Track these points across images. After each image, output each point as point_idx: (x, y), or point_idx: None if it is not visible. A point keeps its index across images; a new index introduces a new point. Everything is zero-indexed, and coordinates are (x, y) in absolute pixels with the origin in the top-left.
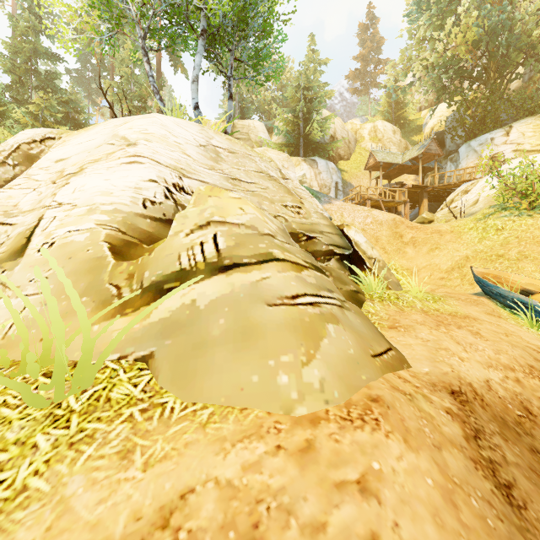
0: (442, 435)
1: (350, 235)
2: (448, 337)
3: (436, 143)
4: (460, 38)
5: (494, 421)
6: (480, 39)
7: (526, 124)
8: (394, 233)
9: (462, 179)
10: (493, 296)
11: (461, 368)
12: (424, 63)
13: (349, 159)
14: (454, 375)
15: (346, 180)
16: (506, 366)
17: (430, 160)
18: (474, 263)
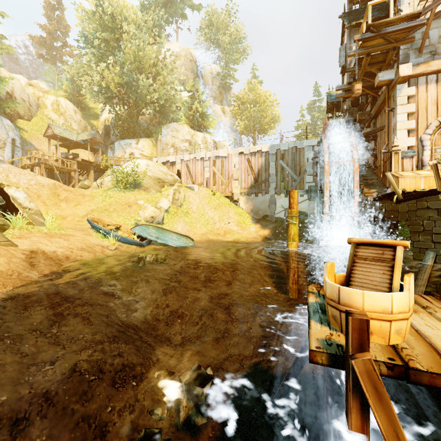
0: (15, 256)
1: (9, 193)
2: (46, 239)
3: (100, 135)
4: (111, 77)
5: (46, 257)
6: (122, 84)
7: (145, 141)
8: (54, 193)
9: (115, 163)
10: (93, 227)
11: (44, 247)
12: (90, 80)
13: (30, 120)
14: (37, 248)
15: (26, 138)
16: (71, 248)
17: (97, 145)
18: (95, 213)
